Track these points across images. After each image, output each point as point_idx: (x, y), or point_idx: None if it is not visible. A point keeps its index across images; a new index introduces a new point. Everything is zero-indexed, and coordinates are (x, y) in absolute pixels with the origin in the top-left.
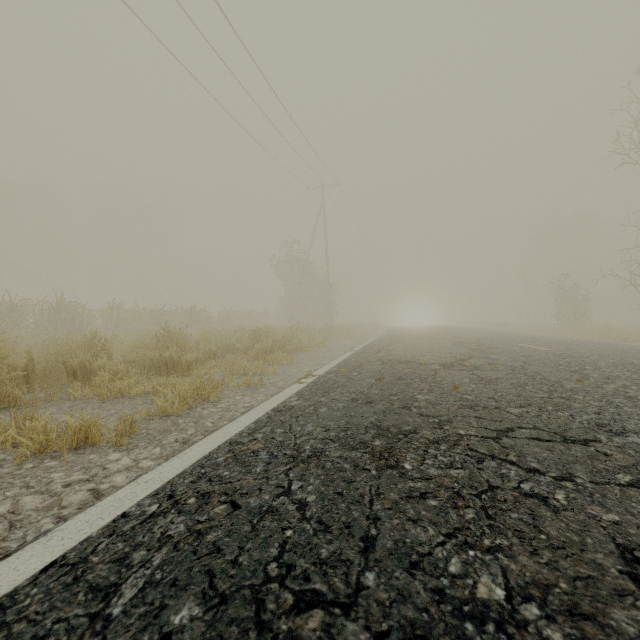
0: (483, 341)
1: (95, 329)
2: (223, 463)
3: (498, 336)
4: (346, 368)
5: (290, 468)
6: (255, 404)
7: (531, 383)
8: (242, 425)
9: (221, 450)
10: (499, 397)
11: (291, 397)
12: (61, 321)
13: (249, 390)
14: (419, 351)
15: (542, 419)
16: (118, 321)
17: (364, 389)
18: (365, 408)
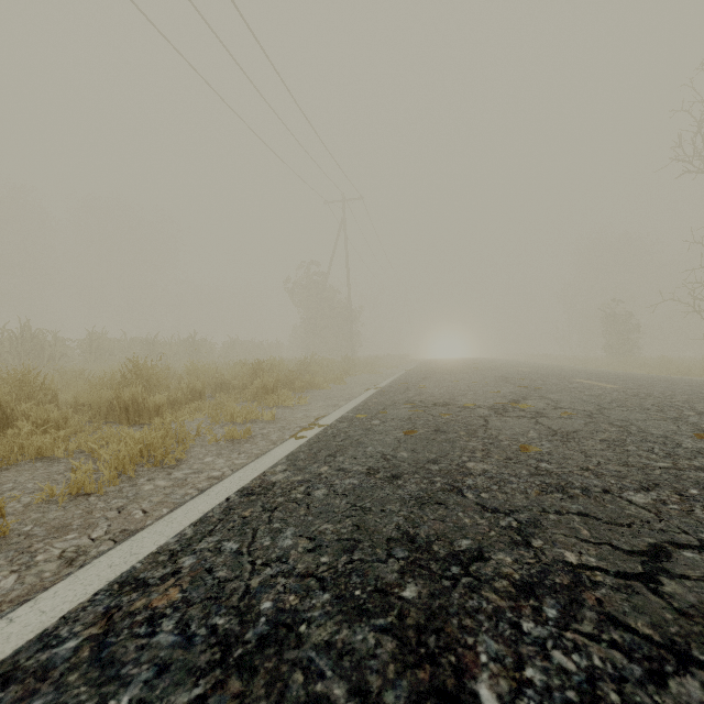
0: (531, 376)
1: (73, 362)
2: (62, 665)
3: (545, 370)
4: (365, 413)
5: (201, 697)
6: (227, 472)
7: (630, 440)
8: (172, 529)
9: (90, 610)
10: (597, 467)
11: (277, 464)
12: (26, 352)
13: (229, 446)
14: (457, 389)
15: (702, 521)
16: (99, 353)
17: (388, 450)
18: (388, 490)
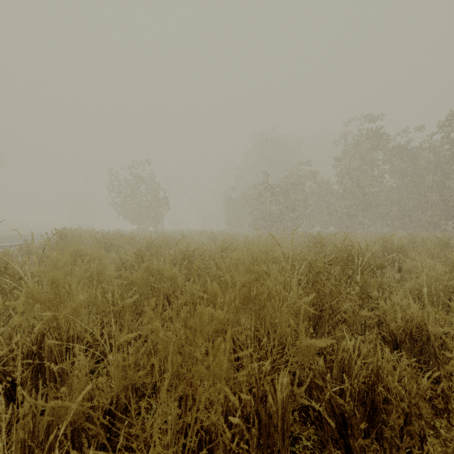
0: None
1: None
2: None
3: None
4: None
5: None
6: None
7: None
8: None
9: None
10: None
11: None
12: None
13: None
14: None
15: None
16: None
17: None
18: None
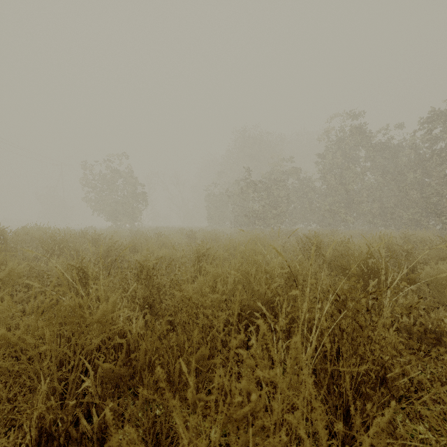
0: None
1: None
2: None
3: None
4: None
5: None
6: None
7: None
8: None
9: None
10: None
11: None
12: None
13: None
14: None
15: None
16: None
17: None
18: None
